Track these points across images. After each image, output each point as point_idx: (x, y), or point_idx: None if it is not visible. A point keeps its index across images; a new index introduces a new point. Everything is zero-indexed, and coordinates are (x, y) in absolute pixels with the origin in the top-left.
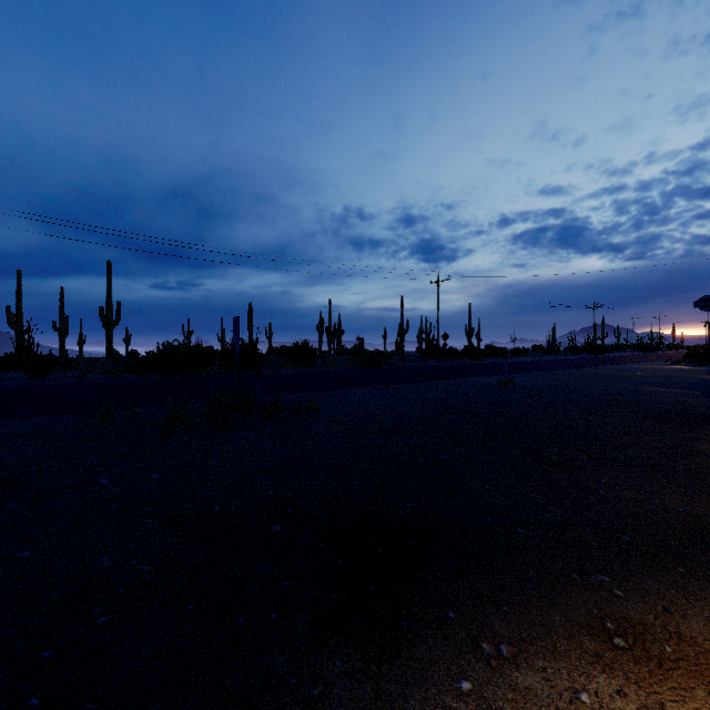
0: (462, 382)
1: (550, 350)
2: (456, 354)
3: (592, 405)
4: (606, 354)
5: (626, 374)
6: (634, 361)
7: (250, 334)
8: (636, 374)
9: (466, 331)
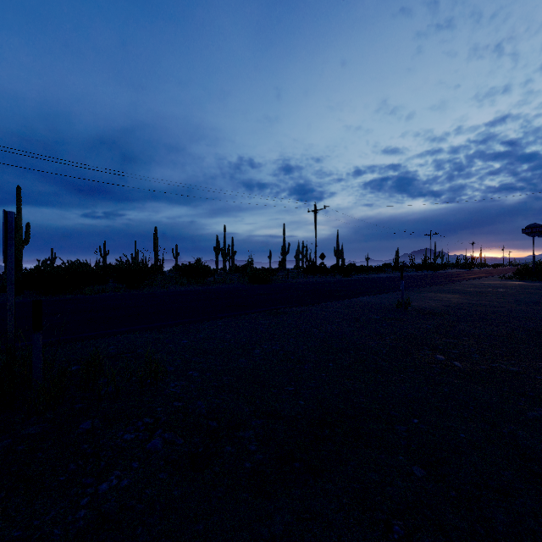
0: (353, 302)
1: (400, 267)
2: (330, 271)
3: (540, 341)
4: (440, 271)
5: (491, 290)
6: (473, 277)
7: (155, 254)
8: (500, 290)
9: (335, 252)
